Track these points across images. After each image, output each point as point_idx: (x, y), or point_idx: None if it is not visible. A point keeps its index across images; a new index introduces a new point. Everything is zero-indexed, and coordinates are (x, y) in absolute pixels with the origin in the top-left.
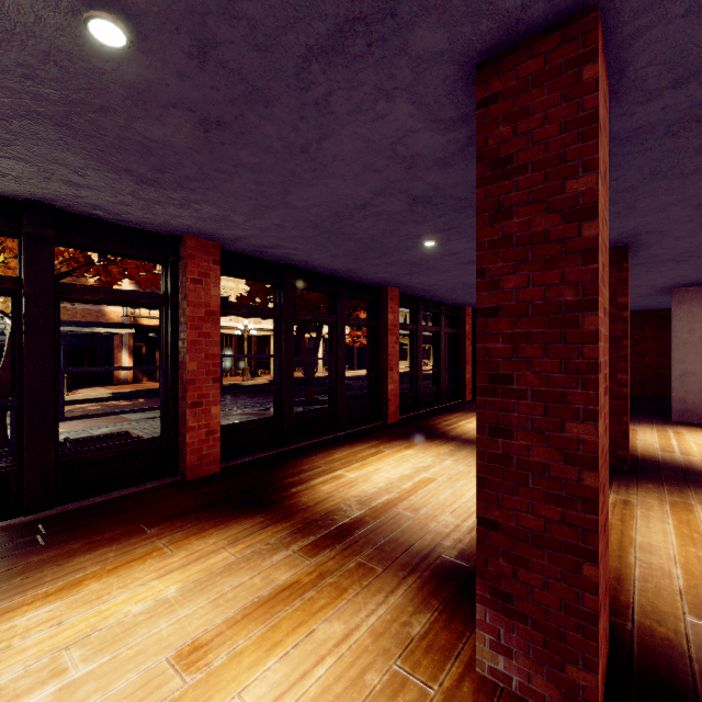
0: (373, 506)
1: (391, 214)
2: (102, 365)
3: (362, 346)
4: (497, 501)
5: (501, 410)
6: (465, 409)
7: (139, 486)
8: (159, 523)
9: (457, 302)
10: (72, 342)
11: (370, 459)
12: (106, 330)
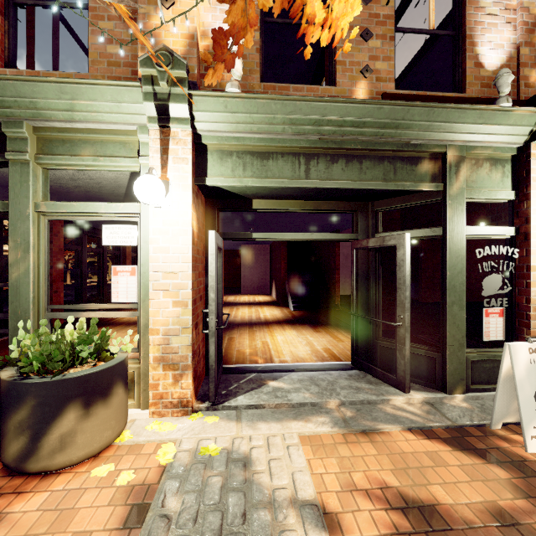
0: None
1: None
2: None
3: None
4: None
5: None
6: None
7: None
8: None
9: None
10: None
11: None
12: None
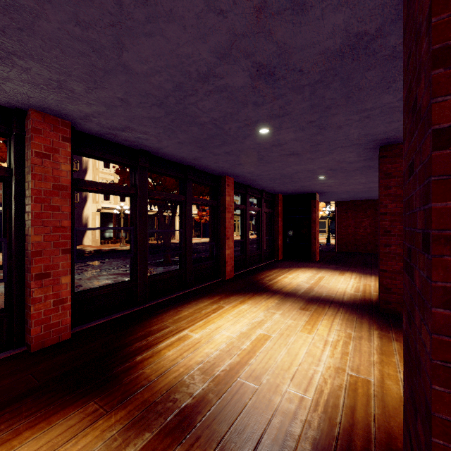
0: (216, 375)
1: (233, 91)
2: None
3: (206, 221)
4: None
5: None
6: (280, 266)
7: None
8: None
9: (274, 190)
10: None
11: (212, 315)
12: None
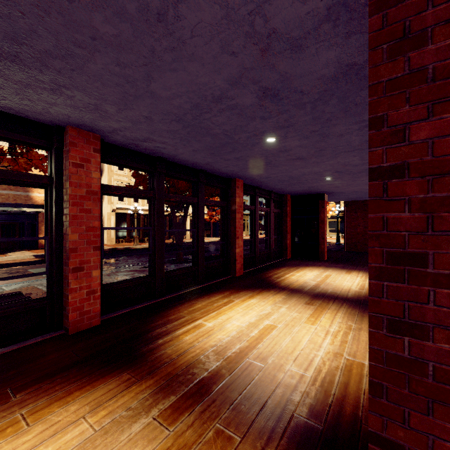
0: (228, 356)
1: (242, 108)
2: (29, 235)
3: (216, 221)
4: (401, 418)
5: (408, 300)
6: (288, 265)
7: (23, 342)
8: (27, 387)
9: (282, 191)
10: (6, 218)
11: (223, 308)
12: (31, 210)
